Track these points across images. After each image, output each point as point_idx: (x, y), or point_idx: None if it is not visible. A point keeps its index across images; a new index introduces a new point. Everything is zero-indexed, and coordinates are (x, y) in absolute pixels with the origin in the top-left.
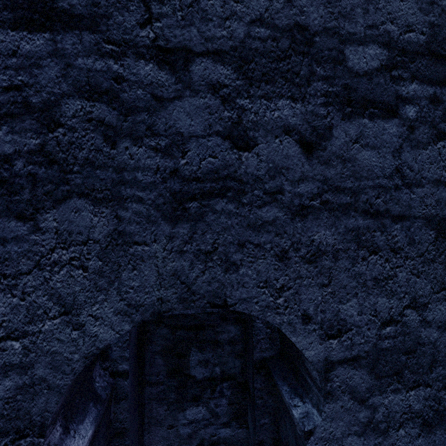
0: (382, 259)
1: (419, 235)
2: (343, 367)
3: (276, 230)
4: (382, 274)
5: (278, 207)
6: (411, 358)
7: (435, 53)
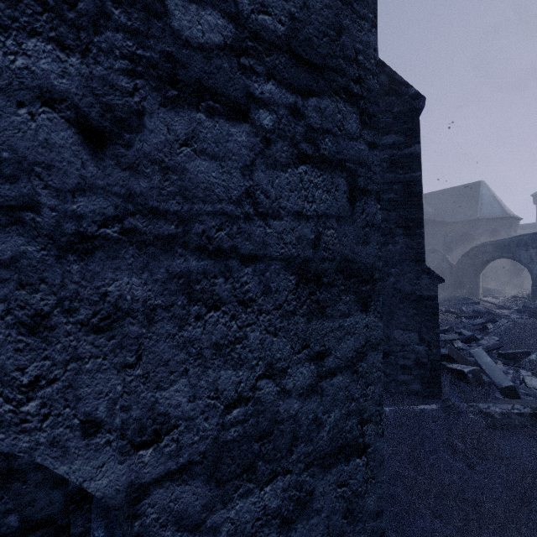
0: (227, 316)
1: (277, 282)
2: (164, 487)
3: (20, 277)
4: (227, 338)
5: (25, 234)
6: (267, 443)
7: (297, 53)
